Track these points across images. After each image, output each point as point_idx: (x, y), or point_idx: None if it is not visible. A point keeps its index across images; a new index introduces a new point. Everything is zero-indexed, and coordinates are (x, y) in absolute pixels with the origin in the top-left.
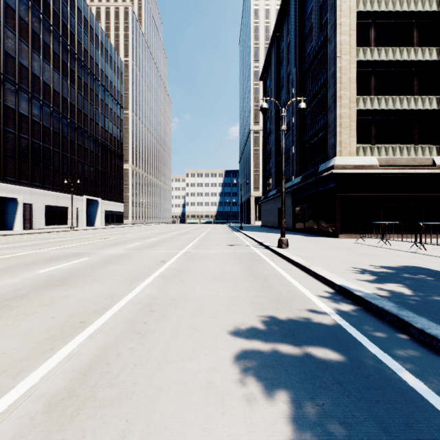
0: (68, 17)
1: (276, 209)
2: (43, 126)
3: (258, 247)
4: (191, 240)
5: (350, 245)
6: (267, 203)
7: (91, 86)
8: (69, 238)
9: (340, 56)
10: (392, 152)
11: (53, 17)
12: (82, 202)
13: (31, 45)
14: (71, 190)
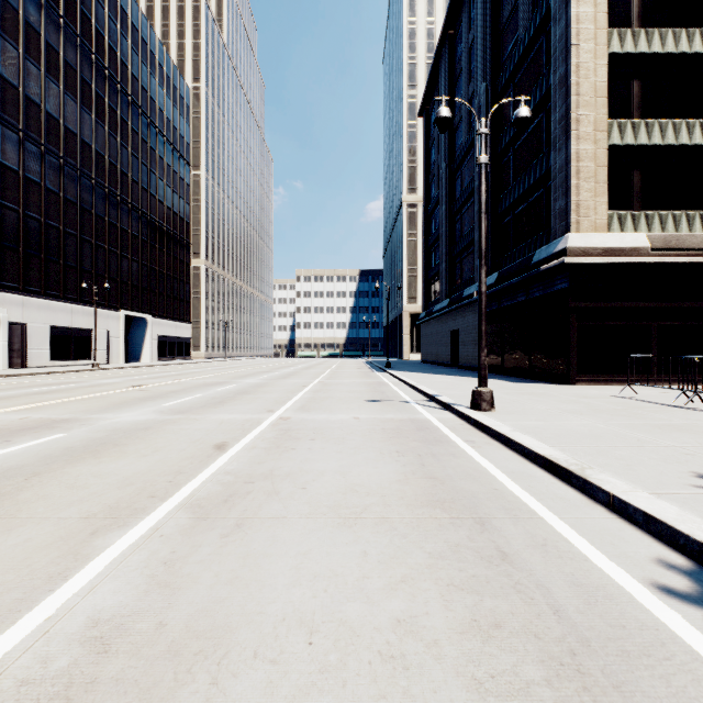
0: (92, 5)
1: (447, 333)
2: (46, 189)
3: (427, 405)
4: (297, 390)
5: (614, 401)
6: (431, 323)
7: (134, 126)
8: (71, 386)
9: (577, 44)
10: (674, 224)
11: (64, 3)
12: (117, 321)
13: (23, 48)
14: (94, 299)
